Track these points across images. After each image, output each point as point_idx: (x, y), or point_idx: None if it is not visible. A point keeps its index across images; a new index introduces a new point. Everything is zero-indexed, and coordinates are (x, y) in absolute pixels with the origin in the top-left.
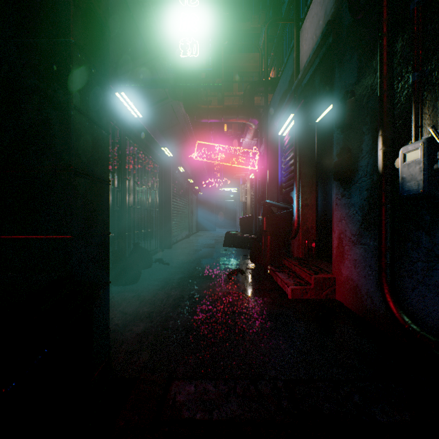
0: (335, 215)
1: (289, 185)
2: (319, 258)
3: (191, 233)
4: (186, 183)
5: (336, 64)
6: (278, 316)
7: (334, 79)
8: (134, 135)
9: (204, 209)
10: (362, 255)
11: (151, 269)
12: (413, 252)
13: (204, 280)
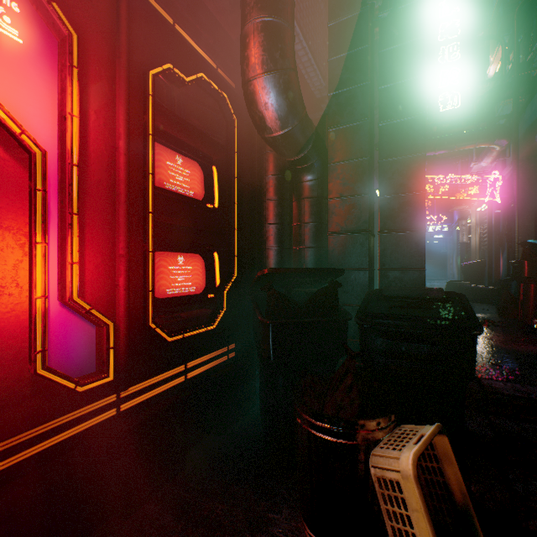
0: None
1: None
2: None
3: None
4: None
5: None
6: None
7: None
8: None
9: None
10: None
11: None
12: None
13: None
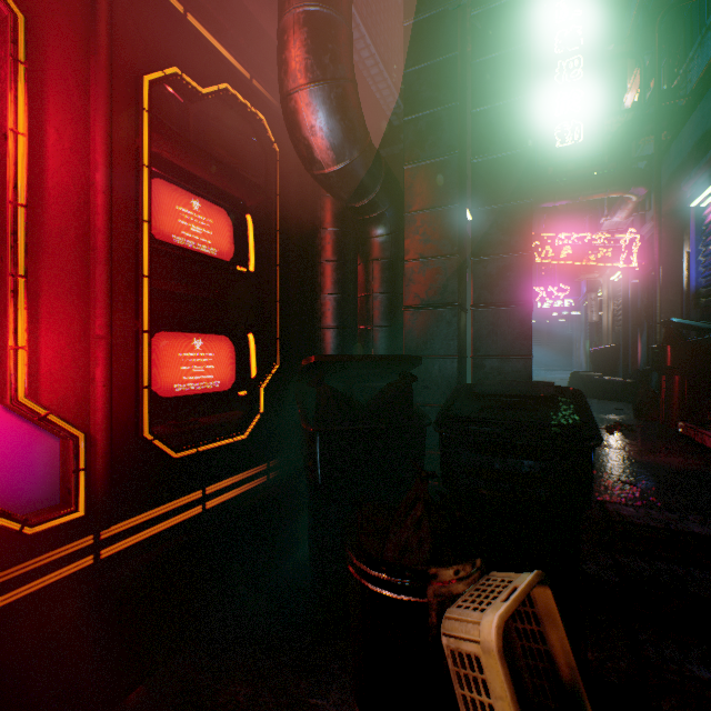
0: None
1: None
2: None
3: None
4: None
5: None
6: None
7: None
8: None
9: None
10: None
11: None
12: None
13: None
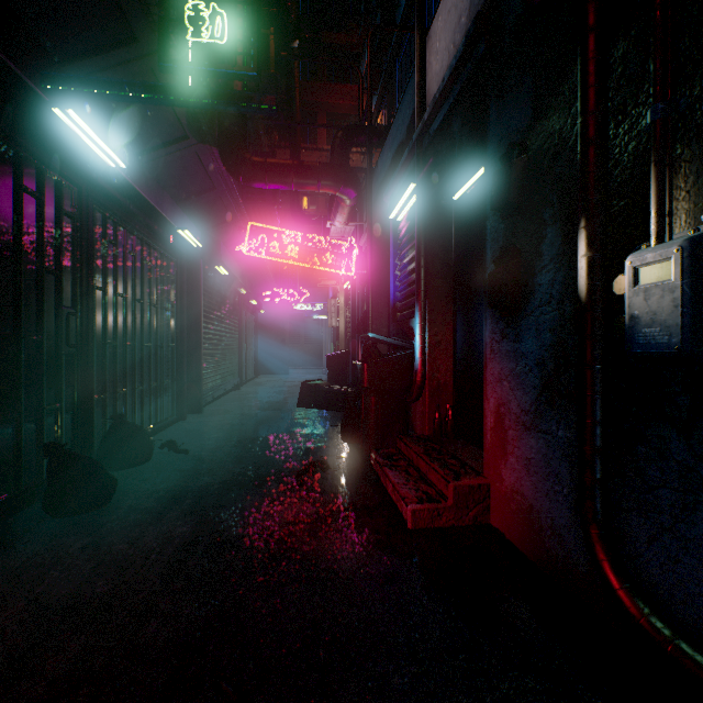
0: (490, 369)
1: (407, 306)
2: (458, 436)
3: (244, 380)
4: (235, 294)
5: (492, 93)
6: (387, 582)
7: (488, 122)
8: (114, 203)
9: (269, 338)
10: (542, 452)
11: (148, 465)
12: (652, 465)
13: (249, 491)
